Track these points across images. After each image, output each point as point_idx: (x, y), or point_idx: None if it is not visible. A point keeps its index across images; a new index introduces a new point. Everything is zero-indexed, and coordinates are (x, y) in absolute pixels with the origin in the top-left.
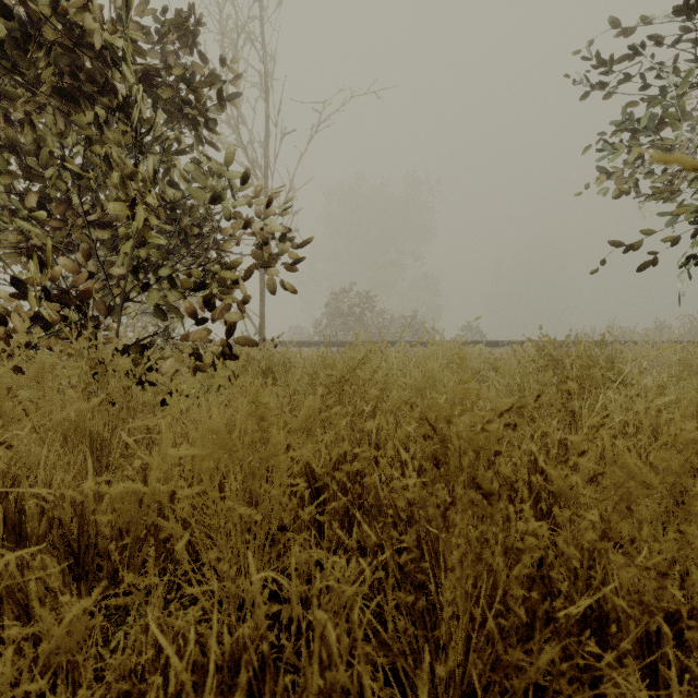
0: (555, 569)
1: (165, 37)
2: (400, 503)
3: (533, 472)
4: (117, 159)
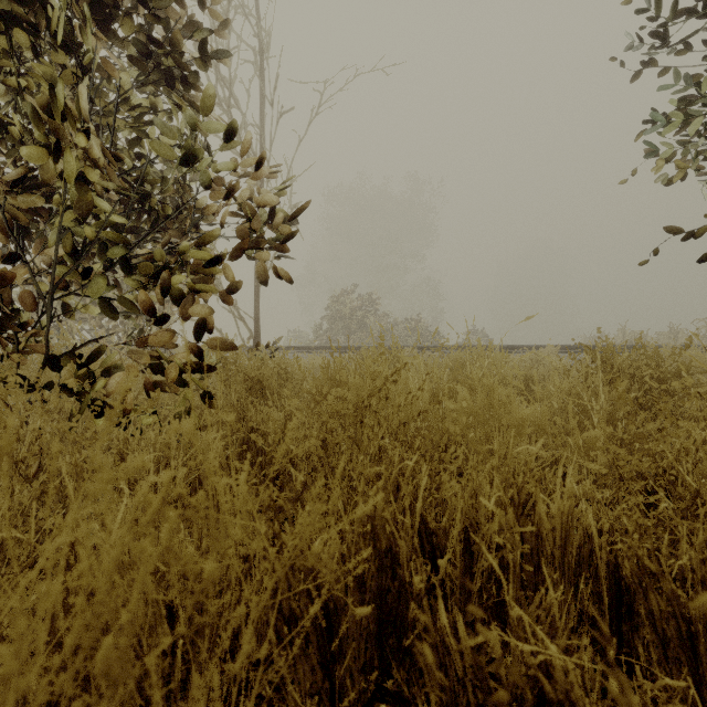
0: None
1: None
2: None
3: None
4: None
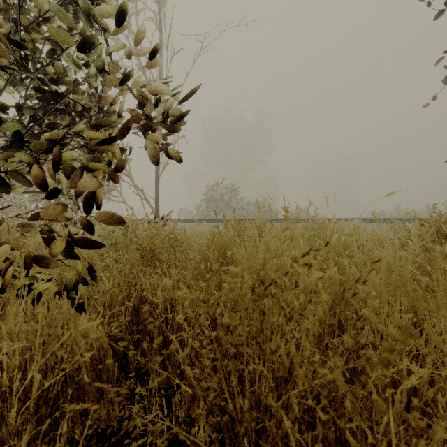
0: None
1: None
2: None
3: None
4: None
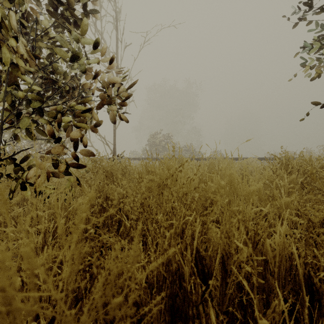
0: None
1: None
2: None
3: None
4: None
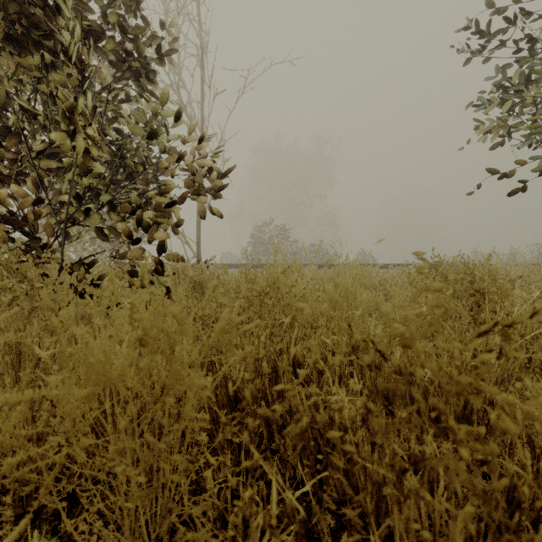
0: (515, 518)
1: (111, 1)
2: (339, 461)
3: (450, 383)
4: (62, 97)
